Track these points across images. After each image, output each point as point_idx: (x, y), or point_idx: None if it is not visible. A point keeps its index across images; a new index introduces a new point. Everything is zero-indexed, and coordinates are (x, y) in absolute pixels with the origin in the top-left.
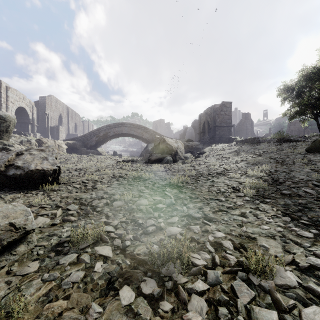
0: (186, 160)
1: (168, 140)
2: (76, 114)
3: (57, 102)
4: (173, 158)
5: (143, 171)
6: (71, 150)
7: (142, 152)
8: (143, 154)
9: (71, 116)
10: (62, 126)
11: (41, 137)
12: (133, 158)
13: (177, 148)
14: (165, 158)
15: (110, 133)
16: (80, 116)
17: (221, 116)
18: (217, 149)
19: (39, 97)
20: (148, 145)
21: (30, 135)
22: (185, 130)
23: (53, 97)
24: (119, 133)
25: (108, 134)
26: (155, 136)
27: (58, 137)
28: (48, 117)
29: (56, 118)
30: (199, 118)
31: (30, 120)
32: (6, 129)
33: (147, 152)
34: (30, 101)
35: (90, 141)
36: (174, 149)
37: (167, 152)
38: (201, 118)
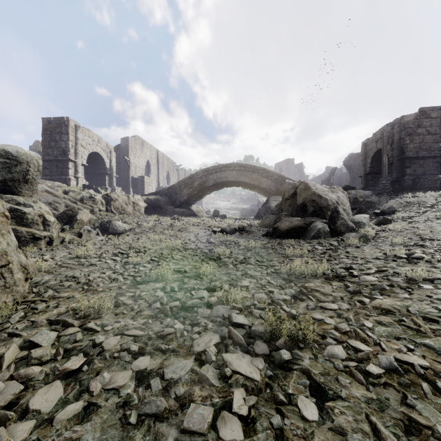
0: (360, 230)
1: (316, 186)
2: (169, 160)
3: (143, 144)
4: (330, 226)
5: (263, 269)
6: (153, 210)
7: (259, 210)
8: (260, 215)
9: (162, 162)
10: (150, 177)
11: (122, 193)
12: (242, 224)
13: (336, 204)
14: (311, 226)
15: (208, 181)
16: (174, 163)
17: (417, 137)
18: (422, 203)
19: (121, 139)
20: (270, 199)
21: (107, 190)
22: (331, 173)
23: (139, 138)
24: (222, 181)
25: (206, 183)
26: (285, 181)
27: (143, 191)
28: (129, 164)
29: (142, 167)
30: (363, 147)
31: (107, 169)
32: (24, 177)
33: (267, 210)
34: (108, 144)
35: (179, 195)
36: (330, 205)
37: (313, 213)
38: (368, 147)
